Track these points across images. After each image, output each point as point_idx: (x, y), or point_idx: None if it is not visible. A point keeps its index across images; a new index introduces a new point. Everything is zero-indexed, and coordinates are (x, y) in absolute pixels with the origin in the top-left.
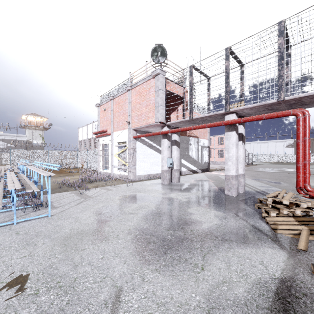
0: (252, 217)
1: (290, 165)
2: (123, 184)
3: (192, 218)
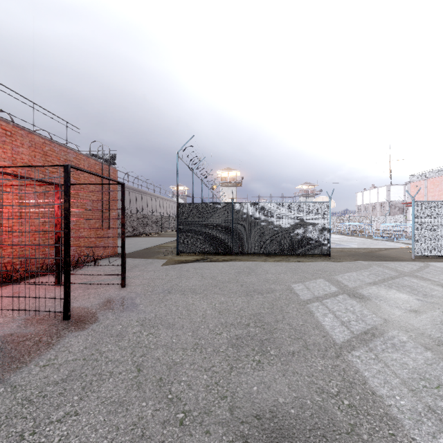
0: None
1: None
2: None
3: None
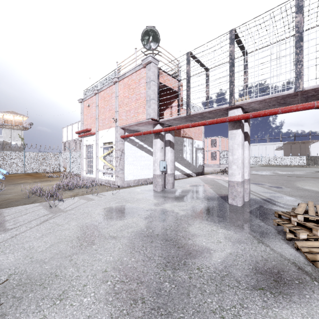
0: (273, 239)
1: (281, 167)
2: (108, 191)
3: (195, 243)
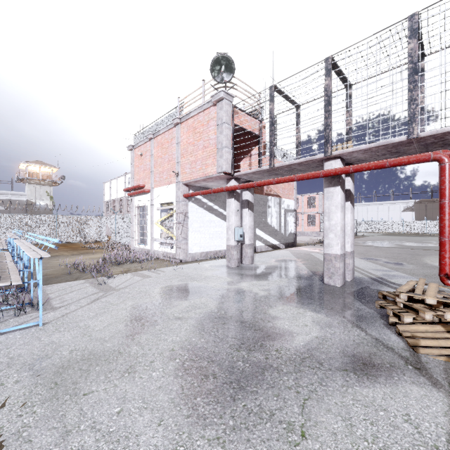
0: (373, 324)
1: (410, 236)
2: (168, 267)
3: (276, 325)
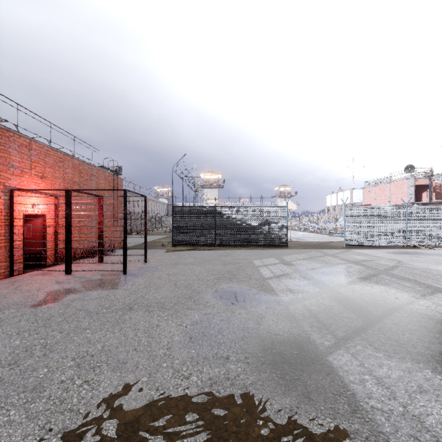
0: None
1: None
2: None
3: None
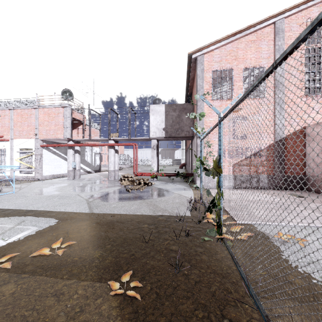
0: (117, 184)
1: None
2: (34, 182)
3: (93, 186)
